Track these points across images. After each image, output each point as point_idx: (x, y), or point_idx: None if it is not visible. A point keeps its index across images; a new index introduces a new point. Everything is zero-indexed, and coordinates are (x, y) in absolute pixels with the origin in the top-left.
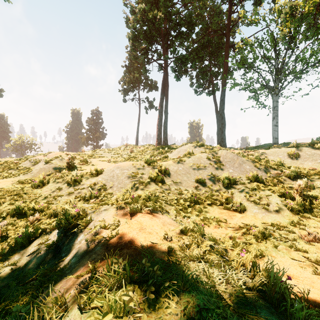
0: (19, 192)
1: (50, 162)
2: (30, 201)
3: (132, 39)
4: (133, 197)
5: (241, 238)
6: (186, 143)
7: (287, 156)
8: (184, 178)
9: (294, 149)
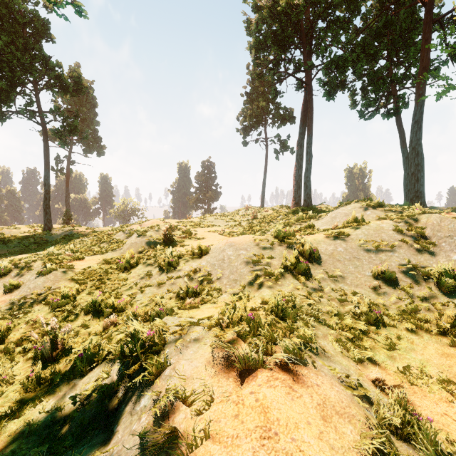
0: (102, 277)
1: (143, 234)
2: (112, 291)
3: (255, 49)
4: (250, 317)
5: None
6: (346, 203)
7: None
8: (348, 267)
9: None
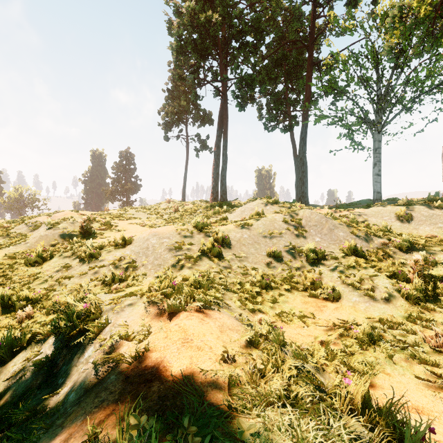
0: (5, 272)
1: (55, 226)
2: (22, 286)
3: (176, 51)
4: (174, 284)
5: (338, 343)
6: (253, 199)
7: (395, 217)
8: (250, 250)
9: (404, 208)
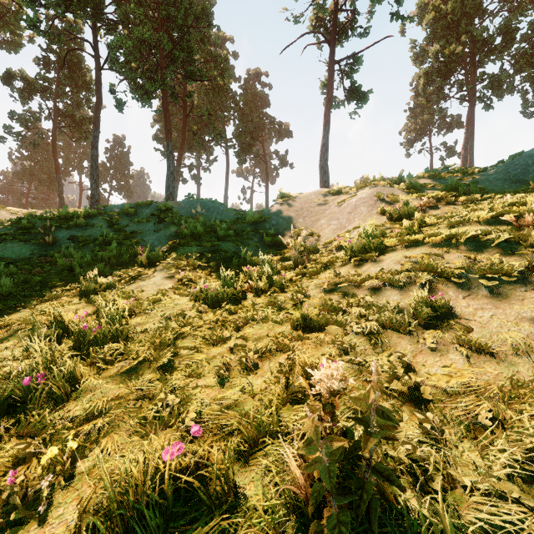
0: None
1: None
2: None
3: (422, 85)
4: None
5: None
6: None
7: None
8: None
9: None
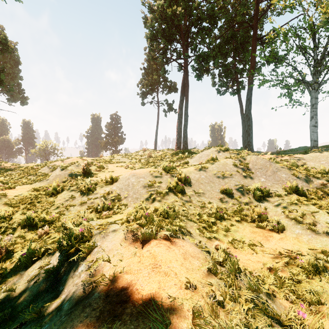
0: (33, 201)
1: (66, 168)
2: (43, 211)
3: (150, 39)
4: (147, 215)
5: (285, 270)
6: (208, 148)
7: None
8: (207, 187)
9: None
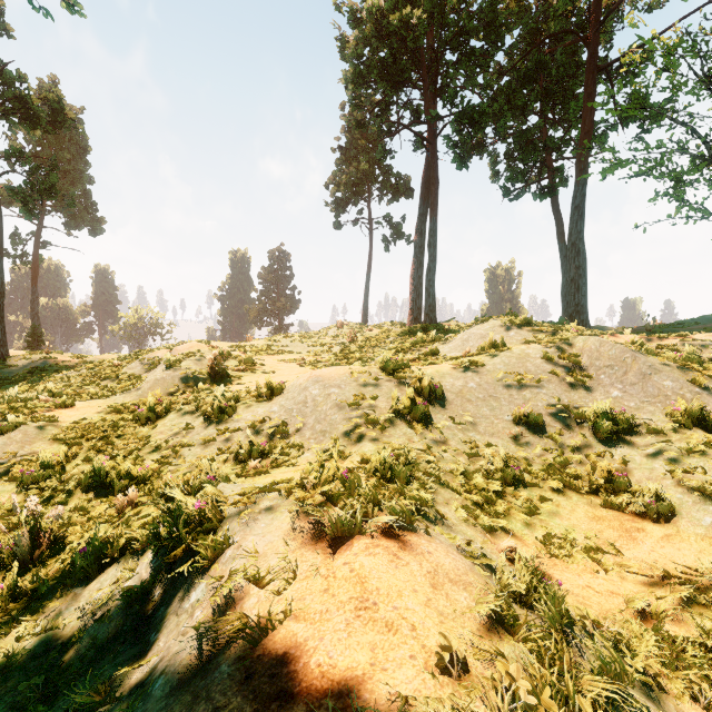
0: (107, 433)
1: (176, 365)
2: (127, 456)
3: (353, 83)
4: (345, 476)
5: (681, 619)
6: (483, 319)
7: None
8: (482, 410)
9: None
